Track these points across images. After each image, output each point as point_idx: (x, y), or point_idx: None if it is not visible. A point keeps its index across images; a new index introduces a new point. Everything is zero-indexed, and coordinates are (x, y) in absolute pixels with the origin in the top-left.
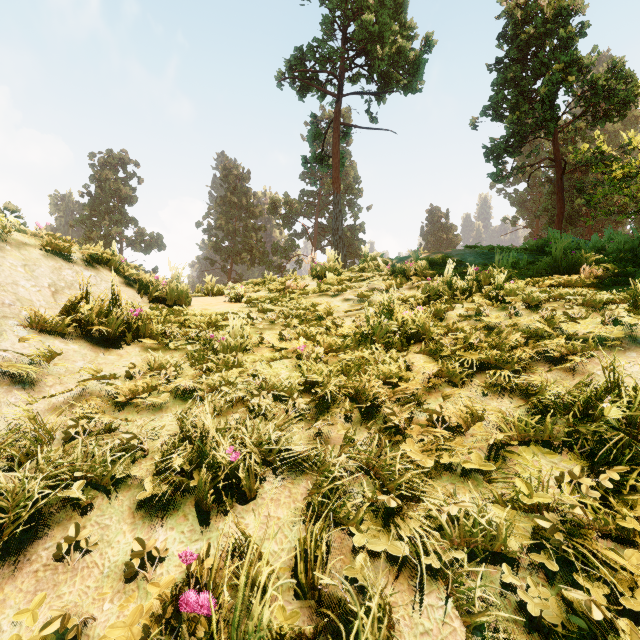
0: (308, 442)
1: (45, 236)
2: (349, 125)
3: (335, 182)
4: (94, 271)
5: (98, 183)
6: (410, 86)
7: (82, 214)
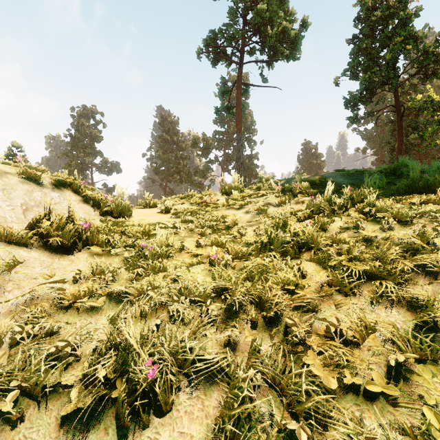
0: (219, 351)
1: (22, 166)
2: (248, 84)
3: (238, 124)
4: (59, 192)
5: (76, 128)
6: (291, 55)
7: (66, 149)
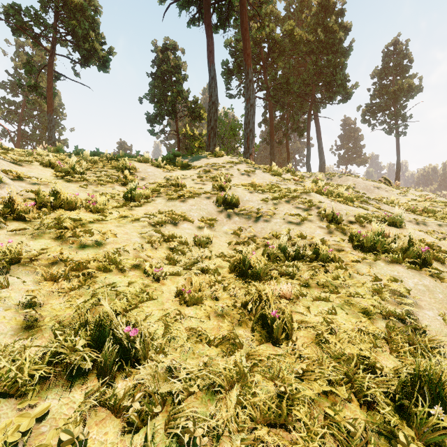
0: None
1: None
2: (60, 74)
3: (49, 107)
4: None
5: None
6: (102, 69)
7: None
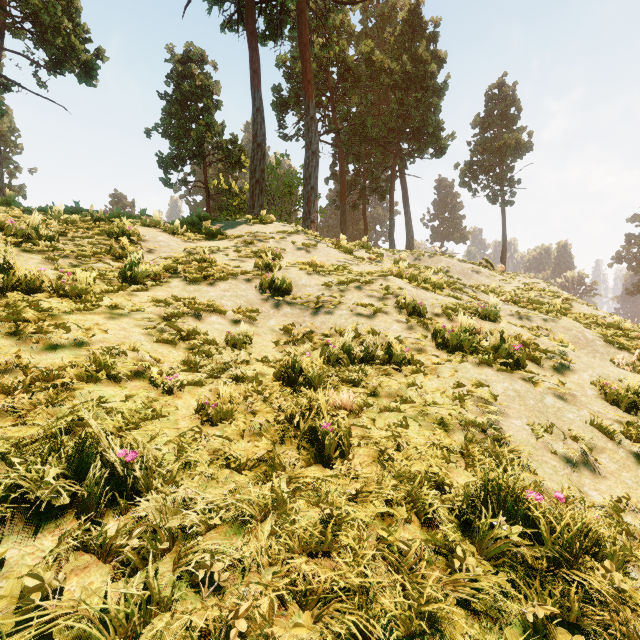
0: None
1: None
2: (12, 81)
3: None
4: None
5: None
6: (84, 80)
7: None
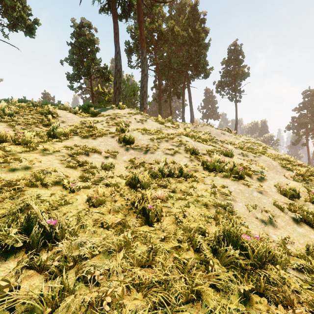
0: None
1: None
2: None
3: None
4: None
5: None
6: (28, 34)
7: None
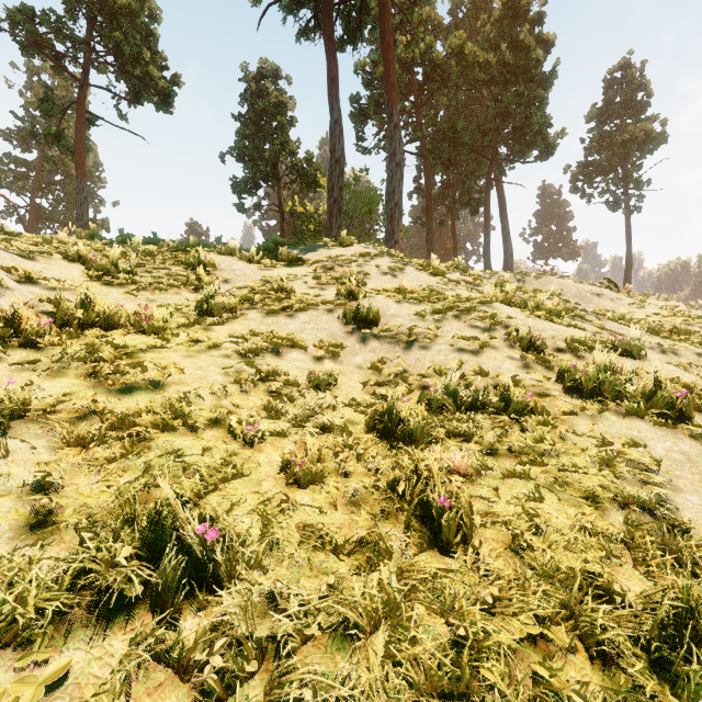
0: None
1: None
2: (96, 116)
3: (79, 168)
4: None
5: None
6: (161, 108)
7: None
